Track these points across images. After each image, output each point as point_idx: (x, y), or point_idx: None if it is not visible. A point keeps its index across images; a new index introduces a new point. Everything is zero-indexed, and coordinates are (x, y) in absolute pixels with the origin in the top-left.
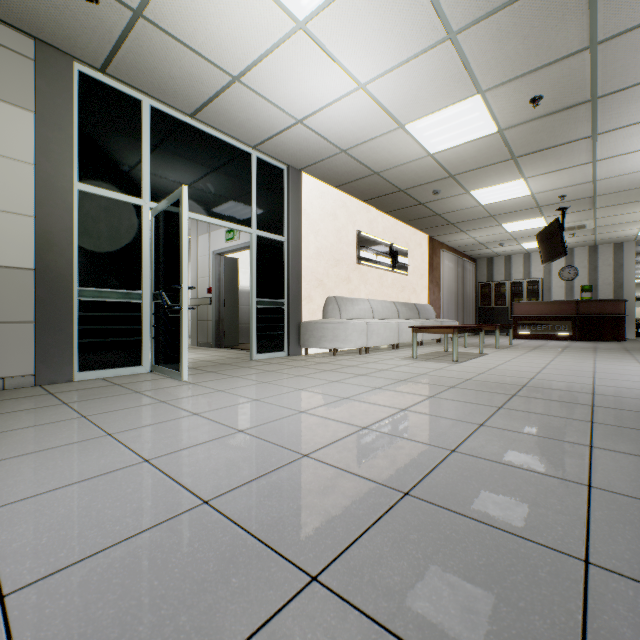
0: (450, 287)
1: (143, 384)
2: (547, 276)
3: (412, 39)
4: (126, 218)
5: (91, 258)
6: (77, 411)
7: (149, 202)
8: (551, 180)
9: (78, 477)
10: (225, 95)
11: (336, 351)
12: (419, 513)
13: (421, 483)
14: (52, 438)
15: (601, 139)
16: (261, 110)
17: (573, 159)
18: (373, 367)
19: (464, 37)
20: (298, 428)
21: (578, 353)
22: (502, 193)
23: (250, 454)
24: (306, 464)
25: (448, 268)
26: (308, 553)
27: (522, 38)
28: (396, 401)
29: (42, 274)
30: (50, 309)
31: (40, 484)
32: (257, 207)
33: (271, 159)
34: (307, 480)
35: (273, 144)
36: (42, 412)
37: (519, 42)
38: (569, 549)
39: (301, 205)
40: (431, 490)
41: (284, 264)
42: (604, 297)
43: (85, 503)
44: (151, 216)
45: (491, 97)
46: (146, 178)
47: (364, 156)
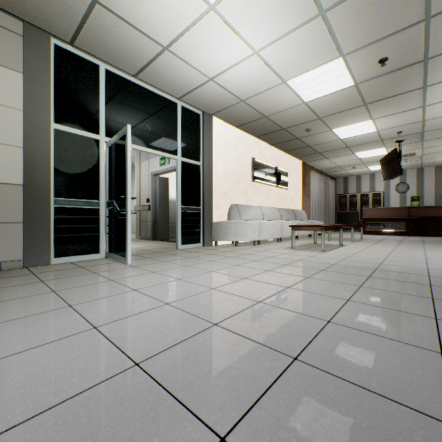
0: (317, 198)
1: (99, 267)
2: (386, 190)
3: (293, 16)
4: (88, 149)
5: (63, 177)
6: (49, 287)
7: (104, 137)
8: (391, 120)
9: (42, 341)
10: (158, 60)
11: (237, 243)
12: (307, 377)
13: (306, 349)
14: (28, 308)
15: (430, 90)
16: (184, 71)
17: (408, 105)
18: (264, 255)
19: (331, 14)
20: (210, 302)
21: (411, 245)
22: (356, 130)
23: (173, 323)
24: (216, 332)
25: (316, 184)
26: (217, 414)
27: (374, 14)
28: (282, 281)
29: (28, 188)
30: (34, 213)
31: (12, 347)
32: (181, 141)
33: (191, 107)
34: (216, 345)
35: (192, 96)
36: (24, 288)
37: (372, 17)
38: (437, 413)
39: (212, 139)
40: (315, 356)
41: (200, 181)
42: (428, 204)
43: (43, 364)
44: (106, 147)
45: (350, 59)
46: (102, 120)
47: (257, 104)
